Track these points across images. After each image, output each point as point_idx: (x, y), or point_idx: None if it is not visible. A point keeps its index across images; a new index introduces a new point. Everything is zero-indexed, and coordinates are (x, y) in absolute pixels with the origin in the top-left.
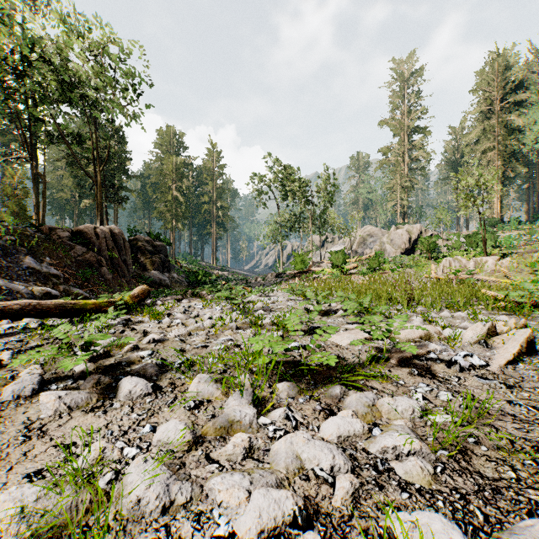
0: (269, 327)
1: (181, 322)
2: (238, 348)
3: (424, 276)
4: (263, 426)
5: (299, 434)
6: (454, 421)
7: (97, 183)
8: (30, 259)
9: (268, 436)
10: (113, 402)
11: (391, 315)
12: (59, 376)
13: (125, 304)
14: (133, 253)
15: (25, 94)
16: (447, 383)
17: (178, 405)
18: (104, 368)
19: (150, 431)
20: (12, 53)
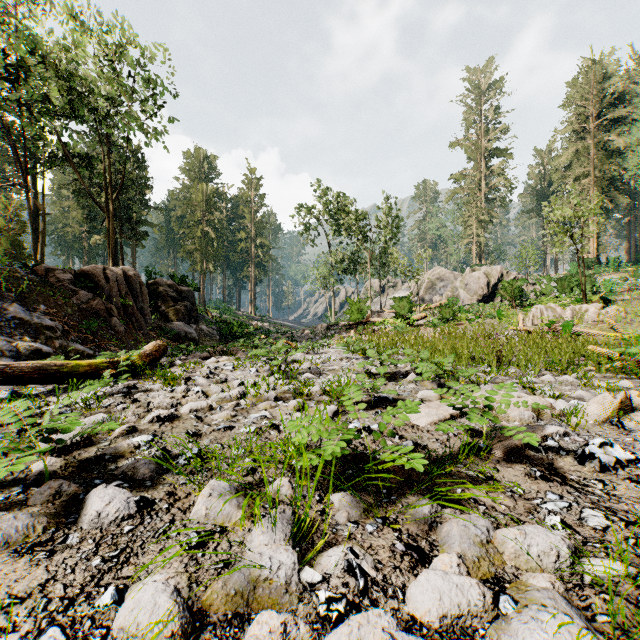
0: (319, 397)
1: (201, 390)
2: (276, 430)
3: (510, 328)
4: (308, 588)
5: (373, 619)
6: (630, 576)
7: (108, 214)
8: (18, 307)
9: (317, 613)
10: (67, 535)
11: (479, 380)
12: (4, 481)
13: (133, 365)
14: (152, 301)
15: (19, 105)
16: (588, 492)
17: (172, 538)
18: (77, 465)
19: (111, 603)
20: (2, 54)
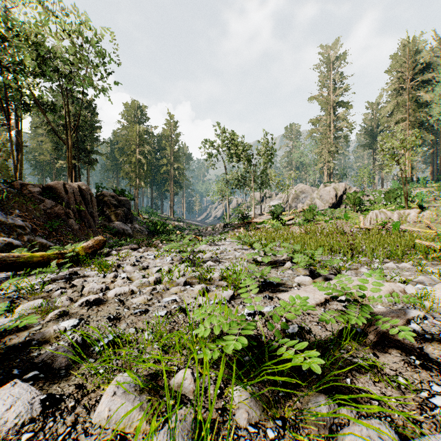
0: (219, 282)
1: (127, 276)
2: (183, 313)
3: (355, 227)
4: None
5: None
6: None
7: (68, 145)
8: None
9: None
10: None
11: (340, 267)
12: None
13: (77, 255)
14: (100, 207)
15: (3, 67)
16: None
17: None
18: (5, 352)
19: None
20: None
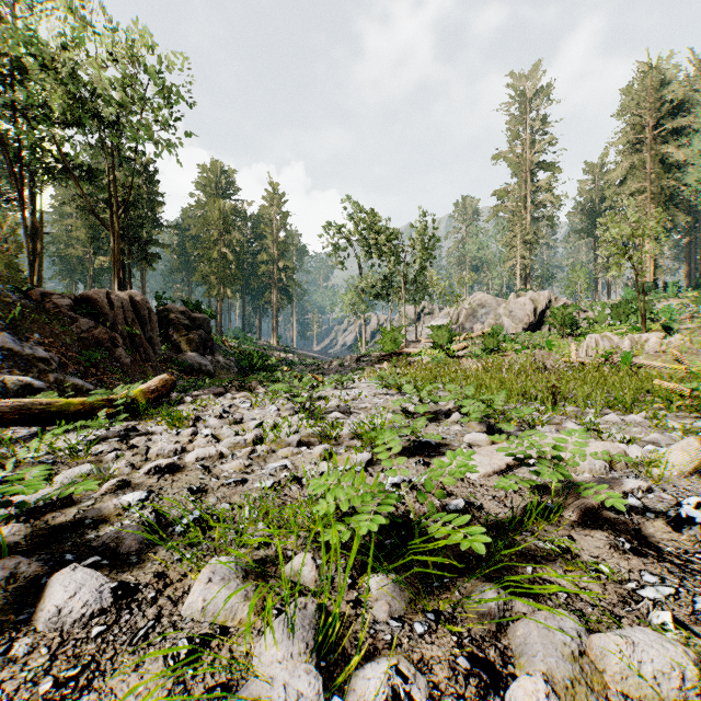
0: (350, 442)
1: (211, 433)
2: (298, 484)
3: (562, 360)
4: None
5: None
6: None
7: (113, 233)
8: (7, 337)
9: None
10: (13, 642)
11: (534, 421)
12: None
13: (134, 403)
14: (163, 329)
15: (13, 110)
16: (694, 572)
17: (155, 646)
18: (48, 533)
19: None
20: None
